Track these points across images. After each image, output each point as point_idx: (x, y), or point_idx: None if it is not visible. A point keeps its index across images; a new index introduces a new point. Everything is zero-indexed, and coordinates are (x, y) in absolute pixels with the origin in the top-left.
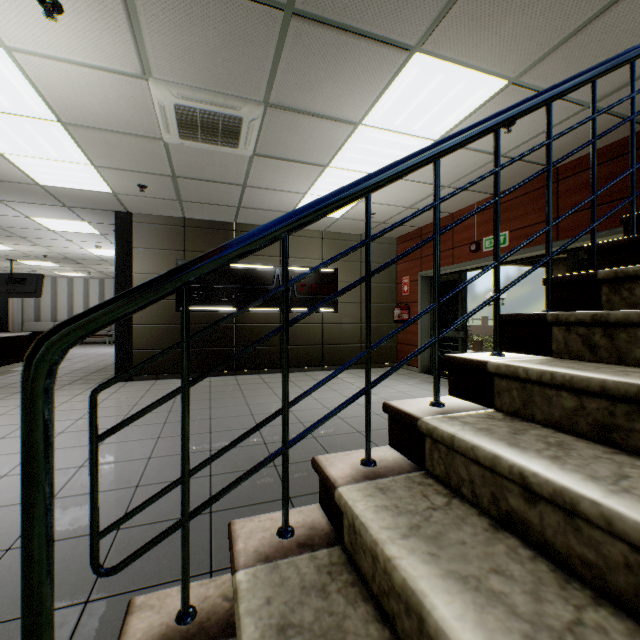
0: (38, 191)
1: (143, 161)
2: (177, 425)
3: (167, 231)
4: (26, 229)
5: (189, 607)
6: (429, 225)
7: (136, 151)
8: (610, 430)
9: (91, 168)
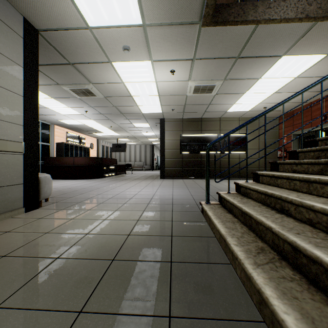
0: (140, 115)
1: (177, 102)
2: (191, 187)
3: (176, 124)
4: (128, 127)
5: (229, 191)
6: (297, 109)
7: (176, 99)
8: (318, 157)
9: (160, 106)
